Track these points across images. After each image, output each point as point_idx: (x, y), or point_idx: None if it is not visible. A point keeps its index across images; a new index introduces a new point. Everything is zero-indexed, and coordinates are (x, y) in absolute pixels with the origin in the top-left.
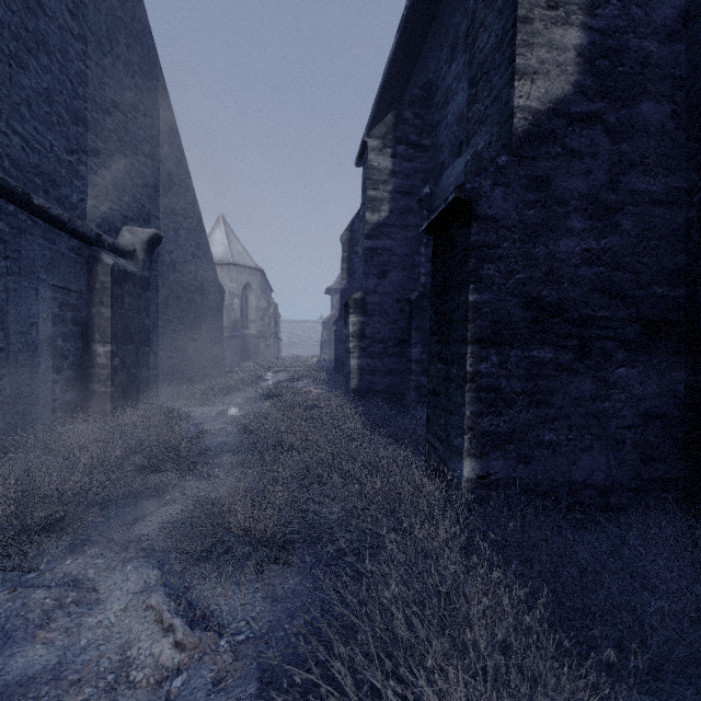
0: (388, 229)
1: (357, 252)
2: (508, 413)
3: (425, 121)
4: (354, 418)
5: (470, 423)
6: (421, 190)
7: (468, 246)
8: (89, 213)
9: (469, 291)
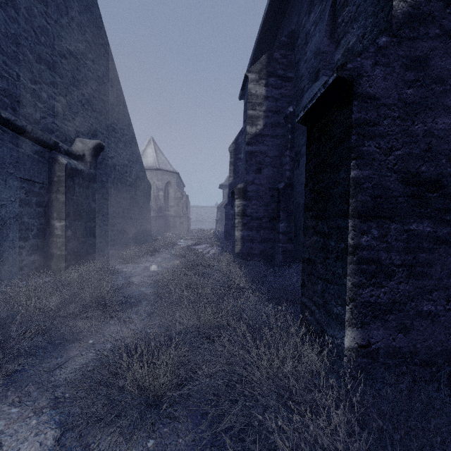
0: (262, 138)
1: (240, 158)
2: (388, 284)
3: (289, 59)
4: (238, 276)
5: (351, 294)
6: (286, 109)
7: (348, 125)
8: (49, 127)
9: (350, 167)
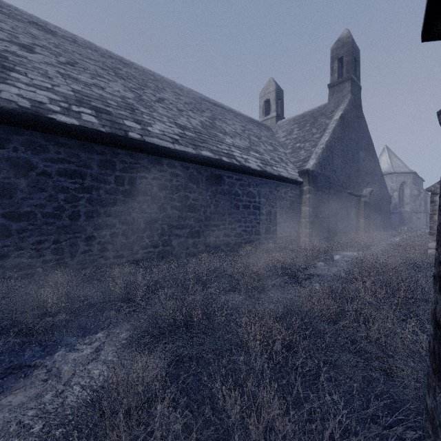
0: None
1: None
2: None
3: None
4: None
5: None
6: None
7: None
8: (358, 190)
9: None
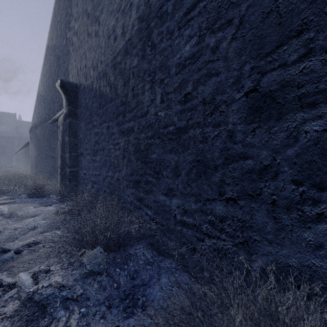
0: None
1: None
2: None
3: None
4: None
5: None
6: None
7: None
8: None
9: None
